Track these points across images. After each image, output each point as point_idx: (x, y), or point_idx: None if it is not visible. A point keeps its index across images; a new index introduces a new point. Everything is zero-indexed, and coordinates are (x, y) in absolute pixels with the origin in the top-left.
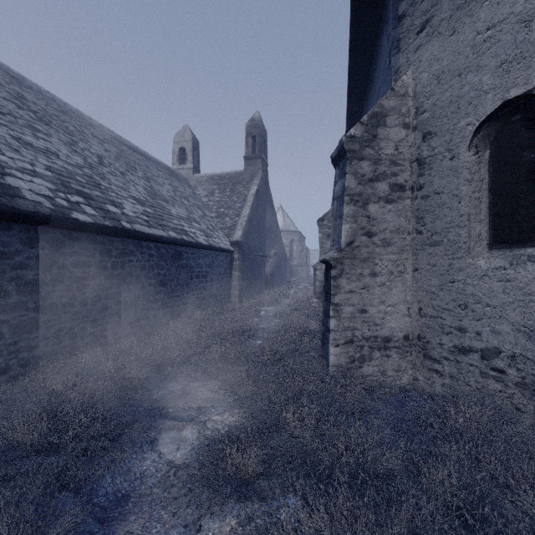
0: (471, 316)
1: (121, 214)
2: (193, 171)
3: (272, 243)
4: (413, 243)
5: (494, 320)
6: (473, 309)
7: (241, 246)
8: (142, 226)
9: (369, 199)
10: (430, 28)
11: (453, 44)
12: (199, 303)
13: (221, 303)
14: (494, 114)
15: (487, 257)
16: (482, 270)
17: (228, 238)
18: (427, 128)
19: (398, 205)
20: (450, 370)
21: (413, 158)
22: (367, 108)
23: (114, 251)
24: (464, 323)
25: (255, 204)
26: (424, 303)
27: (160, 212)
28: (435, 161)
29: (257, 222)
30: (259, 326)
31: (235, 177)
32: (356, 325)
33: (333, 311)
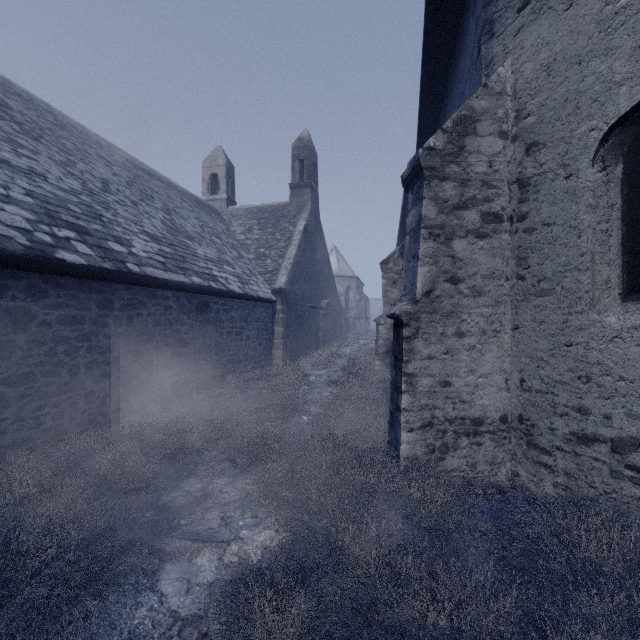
0: (597, 392)
1: (128, 254)
2: (227, 203)
3: (324, 291)
4: (512, 292)
5: (631, 399)
6: (599, 383)
7: (285, 294)
8: (156, 269)
9: (454, 233)
10: (536, 3)
11: (570, 21)
12: (232, 367)
13: (260, 366)
14: (630, 114)
15: (621, 312)
16: (613, 330)
17: (269, 285)
18: (532, 137)
19: (492, 241)
20: (566, 465)
21: (512, 178)
22: (444, 120)
23: (117, 302)
24: (586, 401)
25: (303, 243)
26: (527, 372)
27: (181, 252)
28: (543, 182)
29: (305, 266)
30: (307, 396)
31: (278, 210)
32: (436, 403)
33: (405, 384)
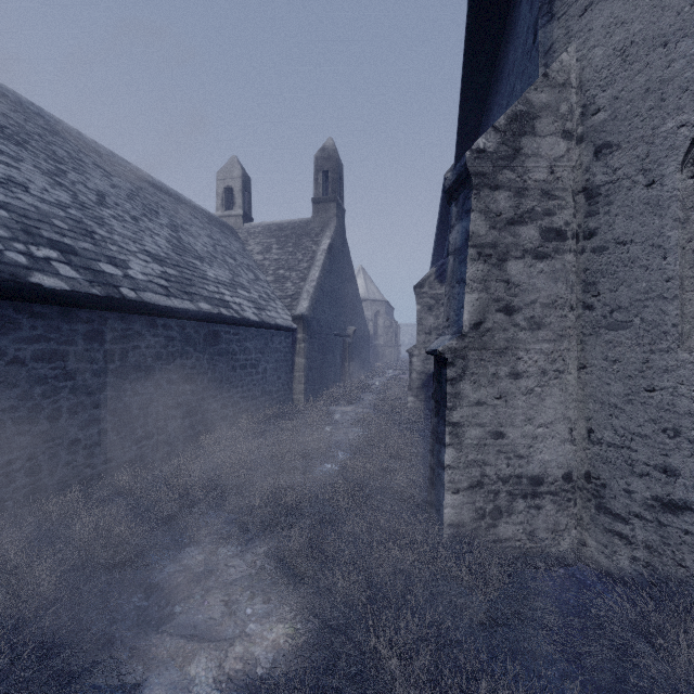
0: (688, 450)
1: (123, 277)
2: (243, 219)
3: (351, 317)
4: (577, 324)
5: None
6: (691, 439)
7: (307, 322)
8: (156, 294)
9: (509, 252)
10: None
11: None
12: (246, 405)
13: (278, 402)
14: None
15: None
16: None
17: (290, 311)
18: (603, 137)
19: (554, 262)
20: (647, 537)
21: (577, 187)
22: (488, 123)
23: (108, 333)
24: (673, 460)
25: (327, 264)
26: (597, 421)
27: (188, 275)
28: (617, 191)
29: (329, 289)
30: (332, 438)
31: (300, 227)
32: (487, 458)
33: (449, 435)
